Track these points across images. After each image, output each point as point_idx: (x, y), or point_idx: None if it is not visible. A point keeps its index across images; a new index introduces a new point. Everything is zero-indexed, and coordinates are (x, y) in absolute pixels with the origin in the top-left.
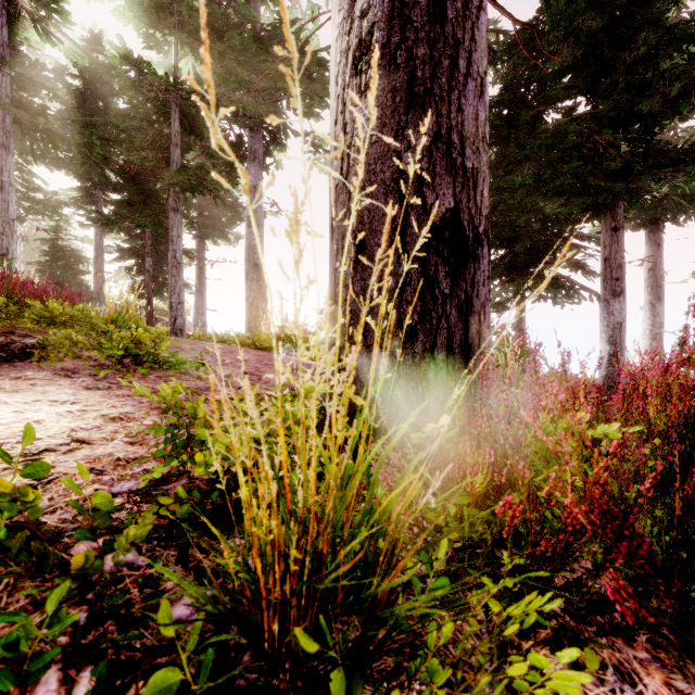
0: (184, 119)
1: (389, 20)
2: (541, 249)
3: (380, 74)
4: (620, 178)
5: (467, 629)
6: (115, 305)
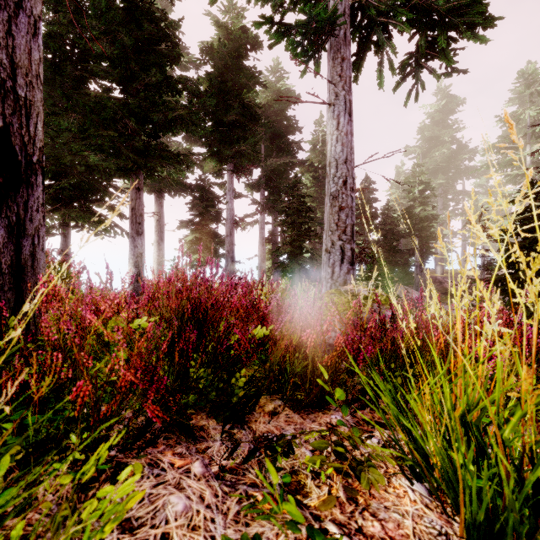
0: None
1: None
2: (85, 189)
3: None
4: (142, 156)
5: (36, 517)
6: None
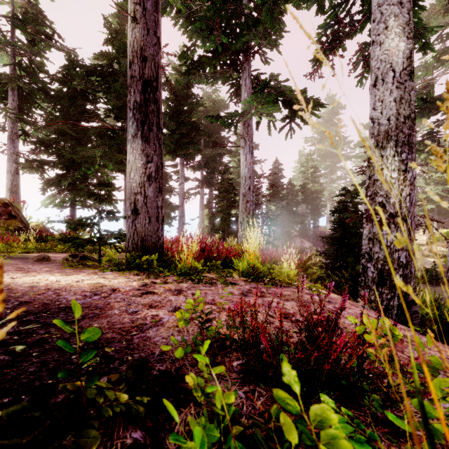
0: None
1: (155, 172)
2: (85, 176)
3: (153, 183)
4: None
5: None
6: None
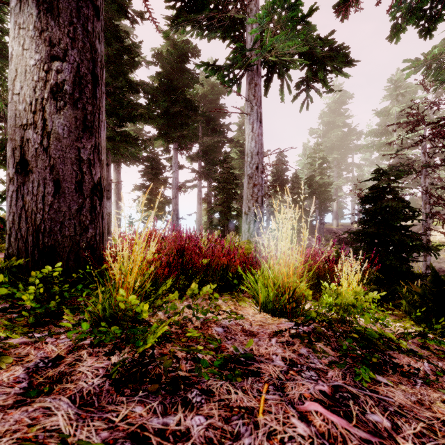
0: None
1: (73, 84)
2: None
3: (69, 106)
4: (111, 141)
5: None
6: None
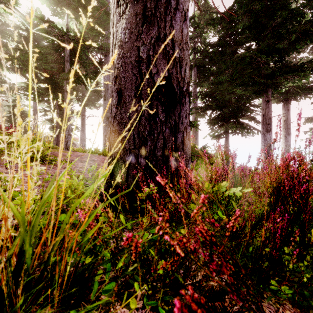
0: (71, 49)
1: None
2: (236, 111)
3: (129, 6)
4: (269, 78)
5: None
6: (33, 134)
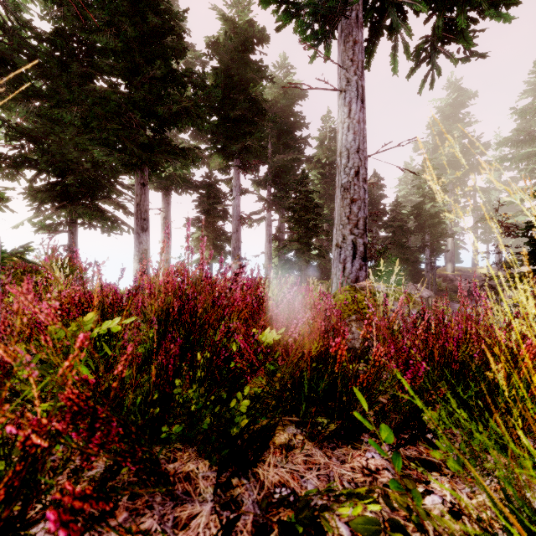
0: None
1: None
2: (92, 186)
3: None
4: (146, 151)
5: None
6: None
